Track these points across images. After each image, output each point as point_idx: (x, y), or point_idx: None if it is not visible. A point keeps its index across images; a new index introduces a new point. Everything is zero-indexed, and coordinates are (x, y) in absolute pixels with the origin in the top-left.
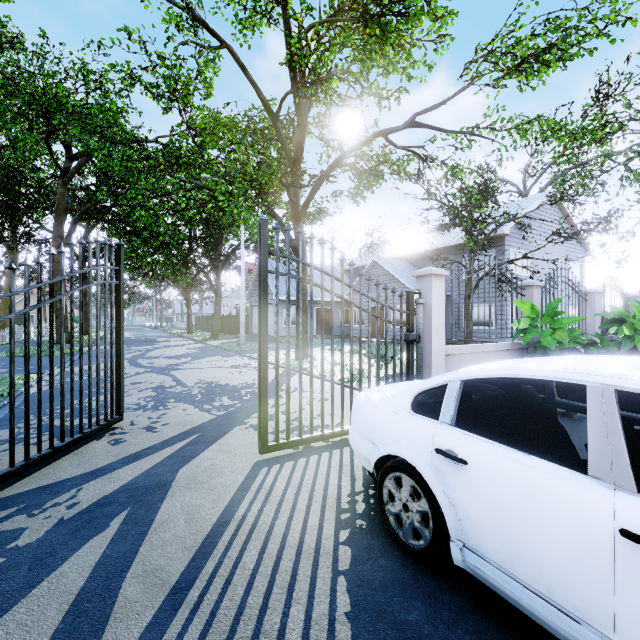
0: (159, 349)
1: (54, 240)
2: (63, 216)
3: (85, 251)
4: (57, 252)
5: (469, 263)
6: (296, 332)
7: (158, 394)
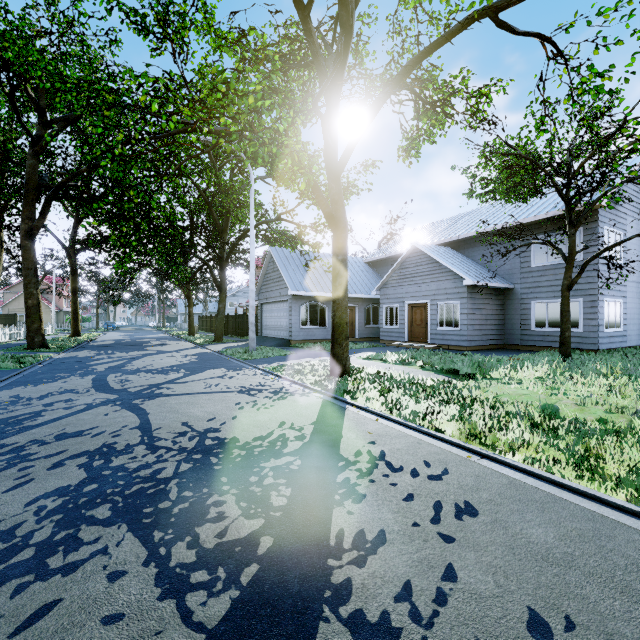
0: (147, 357)
1: (23, 222)
2: (34, 193)
3: (72, 242)
4: (27, 237)
5: (569, 240)
6: (332, 337)
7: (86, 479)
